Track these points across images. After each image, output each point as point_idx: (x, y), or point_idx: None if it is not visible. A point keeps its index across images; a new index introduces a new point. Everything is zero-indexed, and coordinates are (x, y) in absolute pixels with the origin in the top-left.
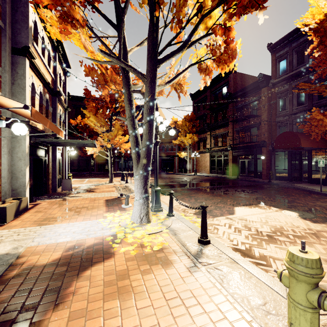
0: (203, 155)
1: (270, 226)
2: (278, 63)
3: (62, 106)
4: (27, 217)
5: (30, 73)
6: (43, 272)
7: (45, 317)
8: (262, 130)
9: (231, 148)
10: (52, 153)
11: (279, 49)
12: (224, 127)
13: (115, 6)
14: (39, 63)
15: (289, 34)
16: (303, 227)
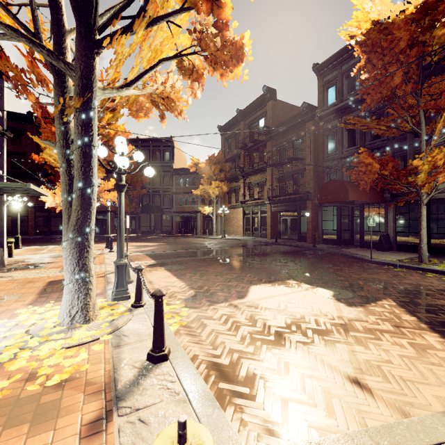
0: (235, 211)
1: (287, 315)
2: (326, 90)
3: None
4: None
5: None
6: None
7: None
8: (307, 178)
9: (270, 202)
10: None
11: (327, 72)
12: (261, 174)
13: None
14: None
15: (339, 53)
16: (332, 314)
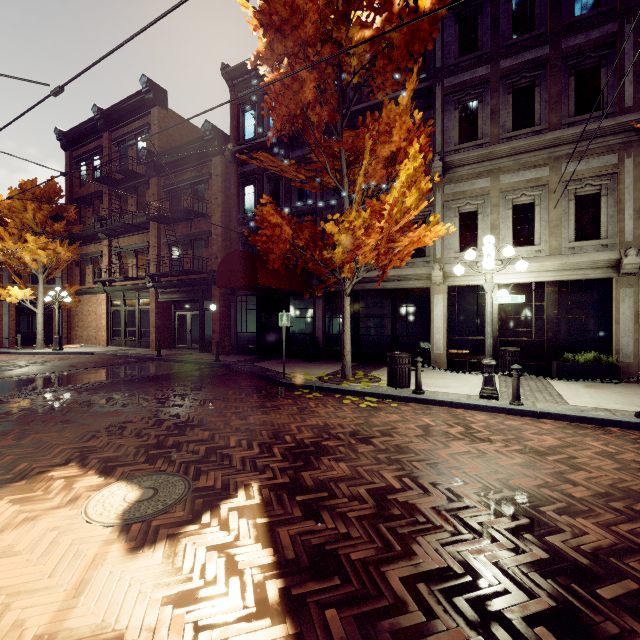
0: (93, 299)
1: None
2: (242, 113)
3: None
4: None
5: None
6: None
7: None
8: (213, 248)
9: (155, 285)
10: None
11: (242, 84)
12: (140, 233)
13: None
14: None
15: None
16: (26, 632)
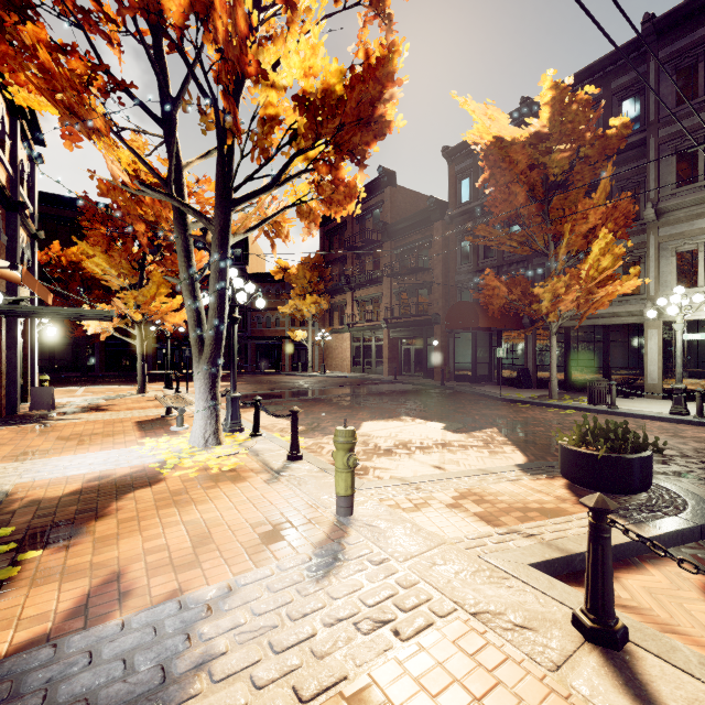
0: (340, 337)
1: (397, 440)
2: (458, 182)
3: (26, 230)
4: None
5: None
6: (61, 502)
7: (87, 527)
8: (435, 295)
9: (388, 326)
10: (7, 332)
11: (459, 159)
12: (375, 286)
13: (159, 85)
14: None
15: None
16: (437, 438)
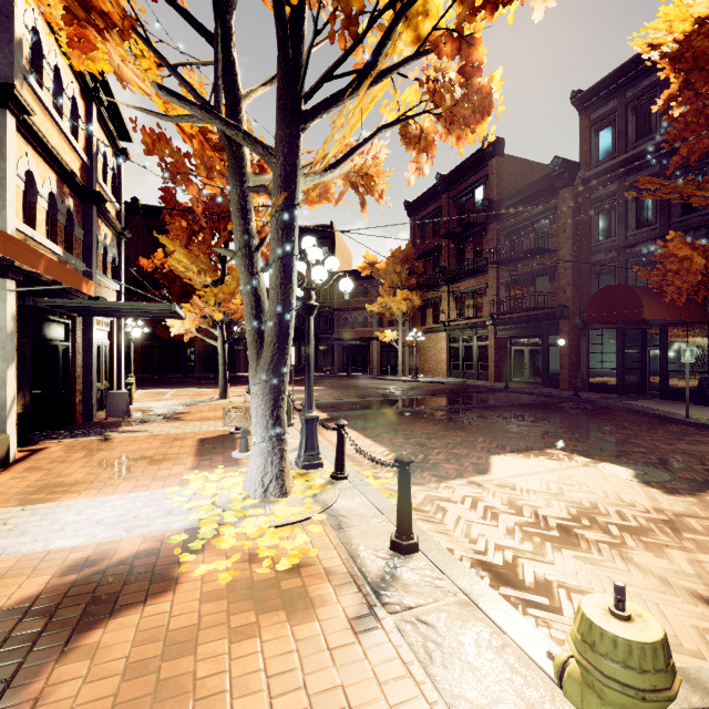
0: (433, 337)
1: (567, 502)
2: (594, 134)
3: (109, 227)
4: (3, 483)
5: (22, 148)
6: None
7: None
8: (560, 282)
9: (494, 323)
10: (83, 333)
11: (596, 103)
12: (477, 277)
13: None
14: (47, 125)
15: (620, 70)
16: (643, 504)
